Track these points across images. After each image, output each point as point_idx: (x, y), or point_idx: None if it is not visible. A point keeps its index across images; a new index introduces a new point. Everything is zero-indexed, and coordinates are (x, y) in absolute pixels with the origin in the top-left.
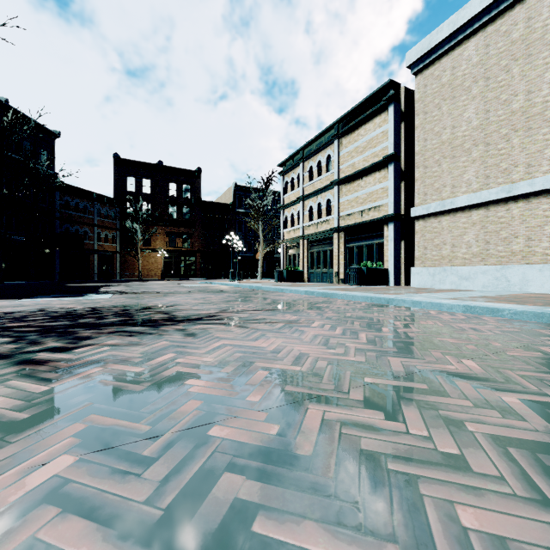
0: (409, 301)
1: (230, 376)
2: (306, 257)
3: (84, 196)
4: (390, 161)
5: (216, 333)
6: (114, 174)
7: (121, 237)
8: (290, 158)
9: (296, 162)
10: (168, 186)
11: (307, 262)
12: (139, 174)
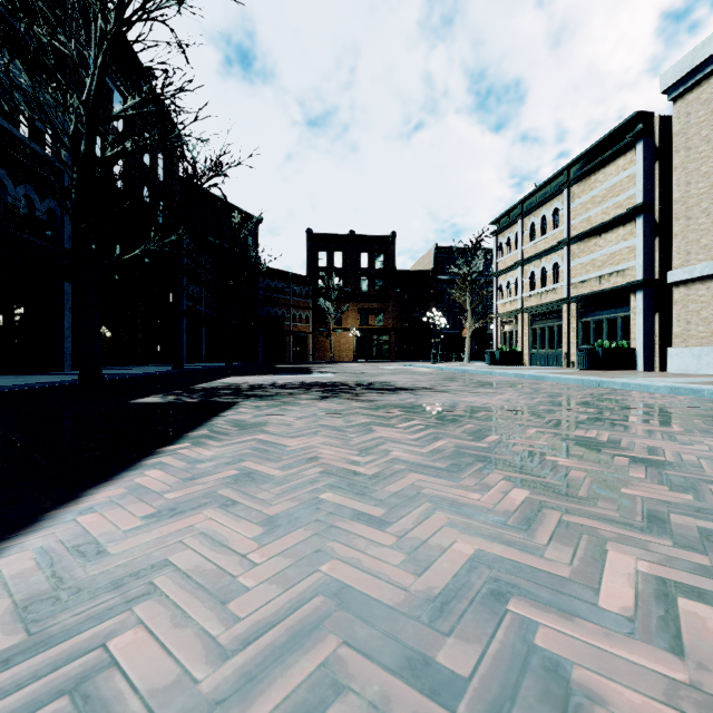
0: (619, 383)
1: (447, 406)
2: (526, 335)
3: (282, 277)
4: (638, 213)
5: (434, 395)
6: (307, 250)
7: (313, 317)
8: (505, 214)
9: (512, 219)
10: (360, 256)
11: (527, 341)
12: (331, 248)
